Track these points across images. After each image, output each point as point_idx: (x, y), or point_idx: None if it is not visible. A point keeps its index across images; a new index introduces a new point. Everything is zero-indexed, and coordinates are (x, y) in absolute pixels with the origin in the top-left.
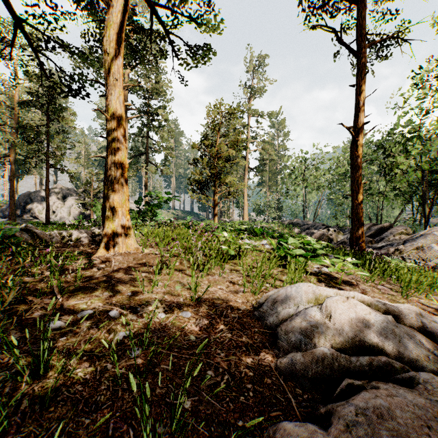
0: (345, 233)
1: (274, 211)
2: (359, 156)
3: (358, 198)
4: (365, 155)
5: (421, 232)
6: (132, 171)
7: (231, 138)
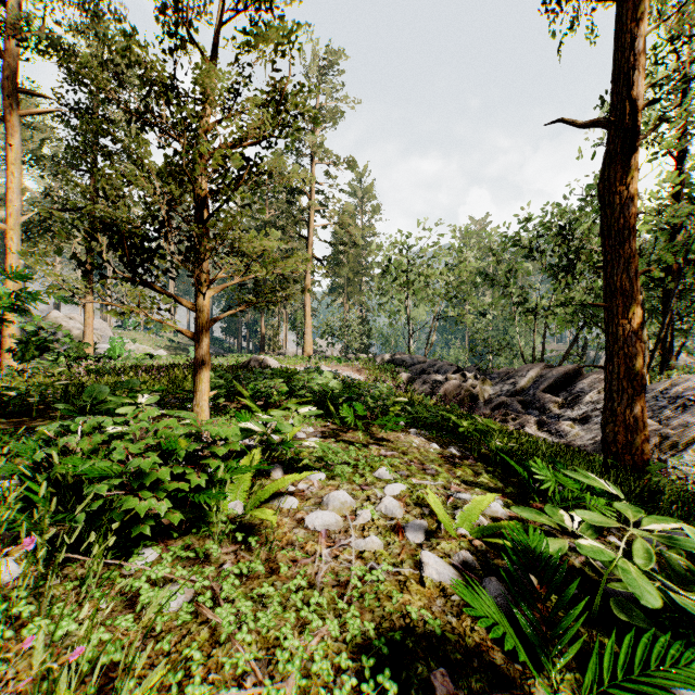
0: (493, 381)
1: (359, 338)
2: (633, 195)
3: (632, 313)
4: (514, 244)
5: (659, 386)
6: (48, 244)
7: (282, 204)
